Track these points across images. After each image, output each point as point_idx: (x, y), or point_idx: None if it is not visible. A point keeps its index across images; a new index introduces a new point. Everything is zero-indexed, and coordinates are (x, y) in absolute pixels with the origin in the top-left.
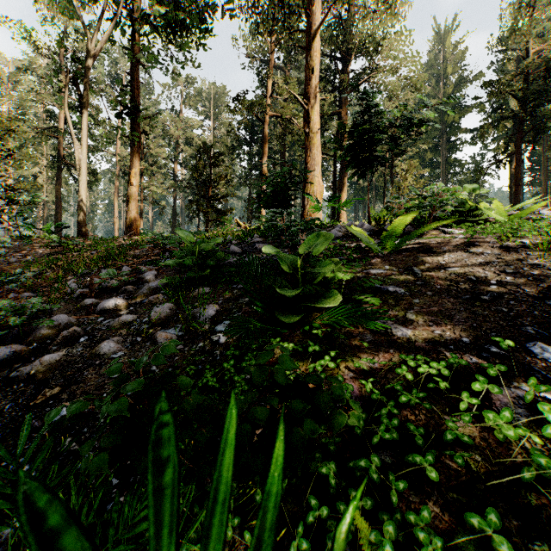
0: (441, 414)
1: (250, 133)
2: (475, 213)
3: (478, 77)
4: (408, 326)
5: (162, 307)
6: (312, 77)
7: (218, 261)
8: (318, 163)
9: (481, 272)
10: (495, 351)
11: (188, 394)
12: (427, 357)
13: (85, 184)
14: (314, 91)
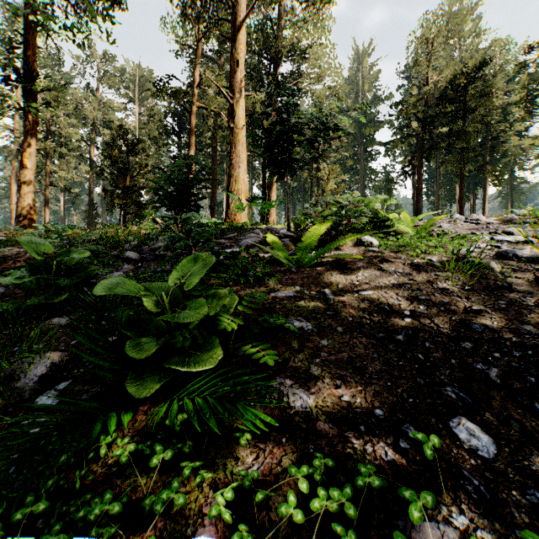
0: None
1: (179, 123)
2: (388, 223)
3: (389, 98)
4: (311, 389)
5: None
6: (237, 71)
7: (90, 277)
8: (243, 160)
9: (395, 298)
10: (415, 438)
11: None
12: (329, 458)
13: None
14: (239, 85)
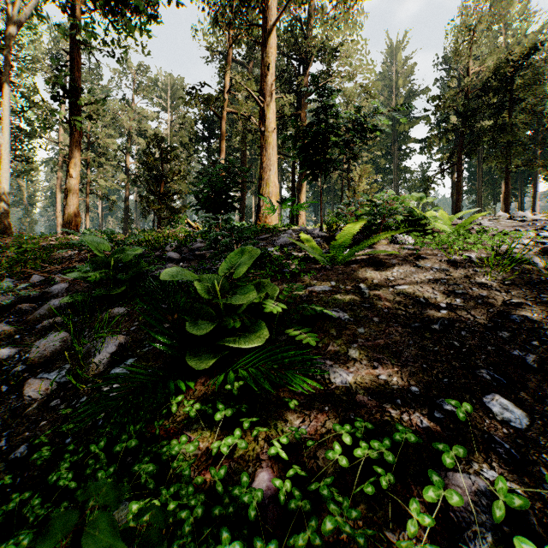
0: (382, 528)
1: (209, 129)
2: (423, 221)
3: (425, 92)
4: (349, 368)
5: (49, 340)
6: (267, 74)
7: (141, 273)
8: (273, 163)
9: (431, 292)
10: (449, 410)
11: (34, 495)
12: (368, 422)
13: (9, 174)
14: (270, 89)
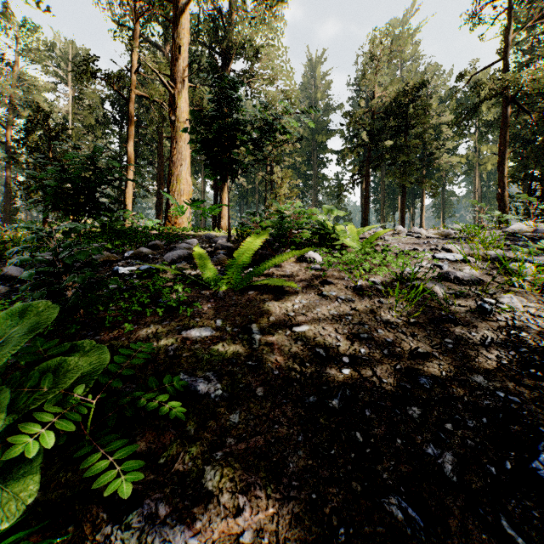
0: None
1: (120, 112)
2: (333, 235)
3: (340, 108)
4: (195, 522)
5: None
6: (178, 58)
7: None
8: (185, 157)
9: (333, 336)
10: None
11: None
12: None
13: None
14: (181, 75)
